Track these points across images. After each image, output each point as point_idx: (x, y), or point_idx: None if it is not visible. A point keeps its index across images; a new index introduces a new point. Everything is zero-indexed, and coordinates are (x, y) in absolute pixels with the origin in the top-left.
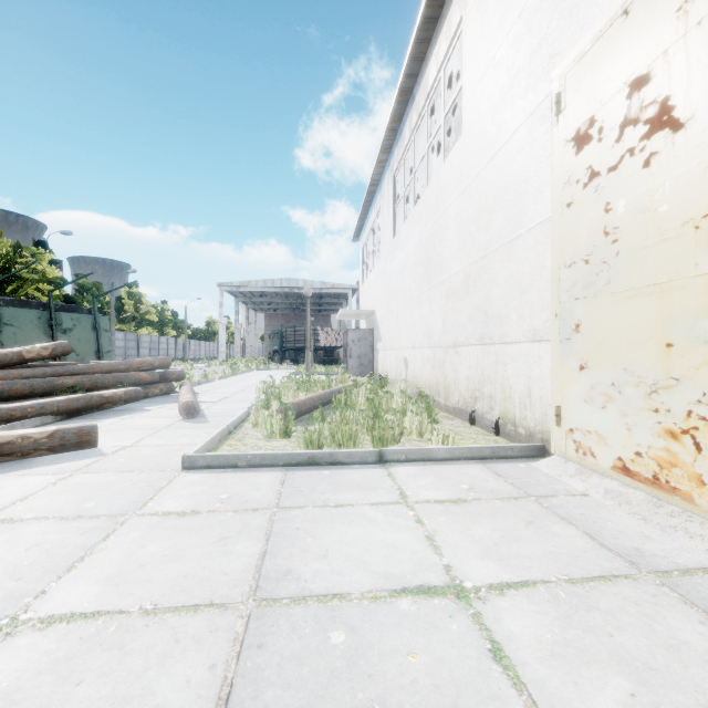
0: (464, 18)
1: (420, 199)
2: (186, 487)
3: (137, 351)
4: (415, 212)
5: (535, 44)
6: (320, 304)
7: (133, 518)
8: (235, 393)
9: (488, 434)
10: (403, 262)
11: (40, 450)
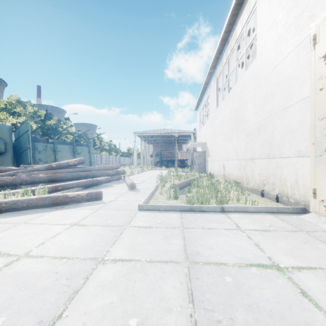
0: (257, 2)
1: (232, 90)
2: (142, 217)
3: (101, 161)
4: (229, 96)
5: (300, 11)
6: (177, 140)
7: (127, 227)
8: (145, 180)
9: (272, 201)
10: (222, 120)
11: (83, 200)
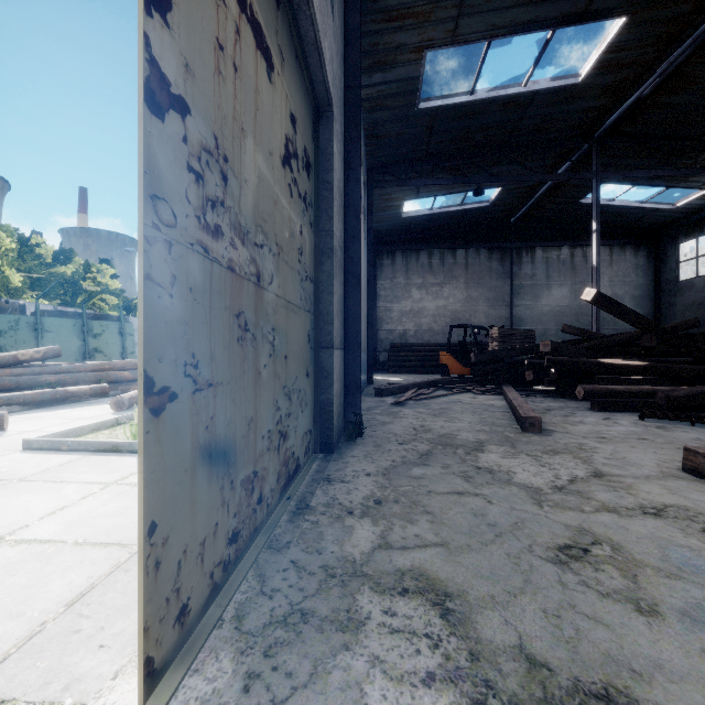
0: None
1: None
2: None
3: None
4: None
5: None
6: None
7: None
8: None
9: None
10: None
11: None
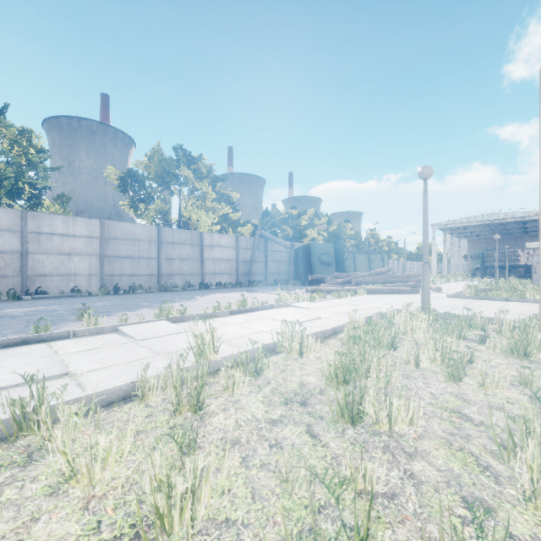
0: None
1: None
2: (449, 299)
3: None
4: None
5: None
6: (524, 228)
7: (441, 299)
8: (451, 288)
9: None
10: None
11: (408, 292)
